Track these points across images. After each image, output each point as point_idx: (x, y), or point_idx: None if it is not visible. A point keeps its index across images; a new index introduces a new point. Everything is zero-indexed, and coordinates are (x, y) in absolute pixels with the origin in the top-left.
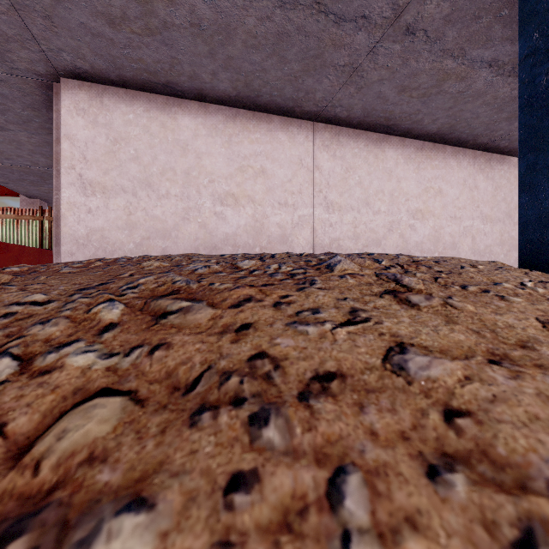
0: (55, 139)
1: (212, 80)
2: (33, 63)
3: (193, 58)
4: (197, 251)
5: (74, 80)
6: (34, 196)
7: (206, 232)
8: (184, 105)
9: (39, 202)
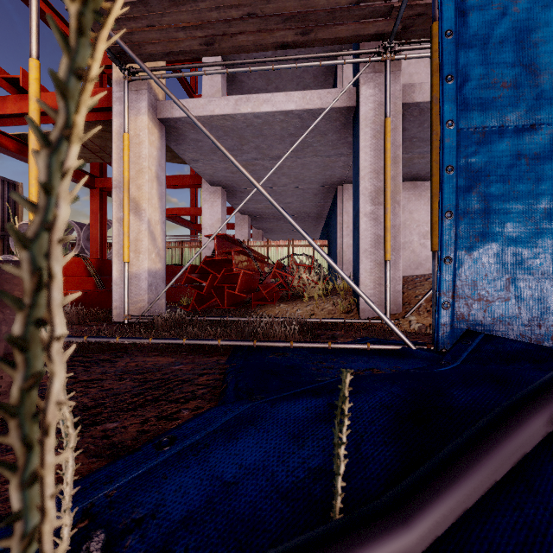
0: (338, 213)
1: (425, 174)
2: (336, 182)
3: (420, 169)
4: (410, 266)
5: (349, 184)
6: (261, 229)
7: (414, 255)
8: (402, 185)
9: (262, 231)
